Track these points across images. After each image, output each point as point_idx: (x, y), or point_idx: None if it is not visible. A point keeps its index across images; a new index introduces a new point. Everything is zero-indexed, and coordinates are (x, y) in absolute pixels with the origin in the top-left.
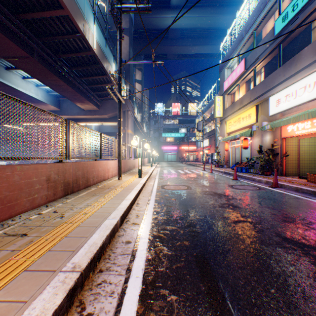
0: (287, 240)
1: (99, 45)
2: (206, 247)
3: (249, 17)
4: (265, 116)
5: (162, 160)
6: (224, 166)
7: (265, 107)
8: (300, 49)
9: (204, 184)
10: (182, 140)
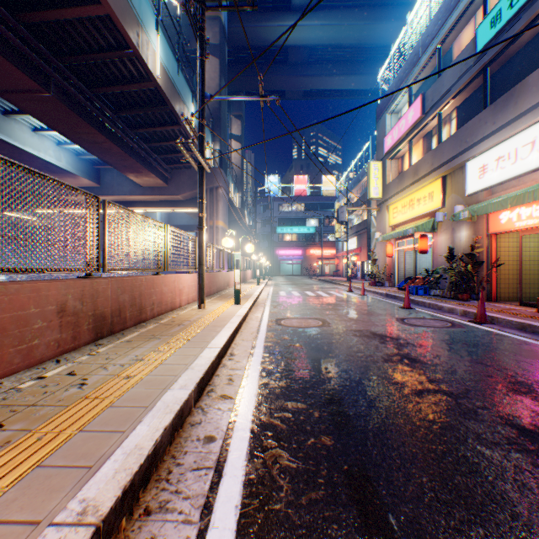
0: (528, 433)
1: (166, 71)
2: (367, 450)
3: (429, 22)
4: (459, 196)
5: (277, 273)
6: (386, 283)
7: (459, 180)
8: (523, 76)
9: (352, 316)
10: (312, 239)
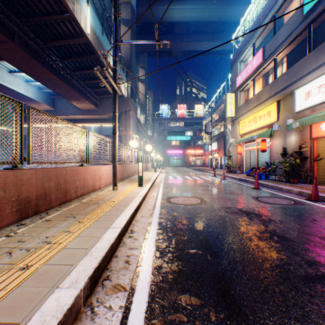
0: None
1: (94, 32)
2: None
3: None
4: (289, 113)
5: (167, 164)
6: (237, 171)
7: (289, 102)
8: None
9: (220, 195)
10: (188, 143)
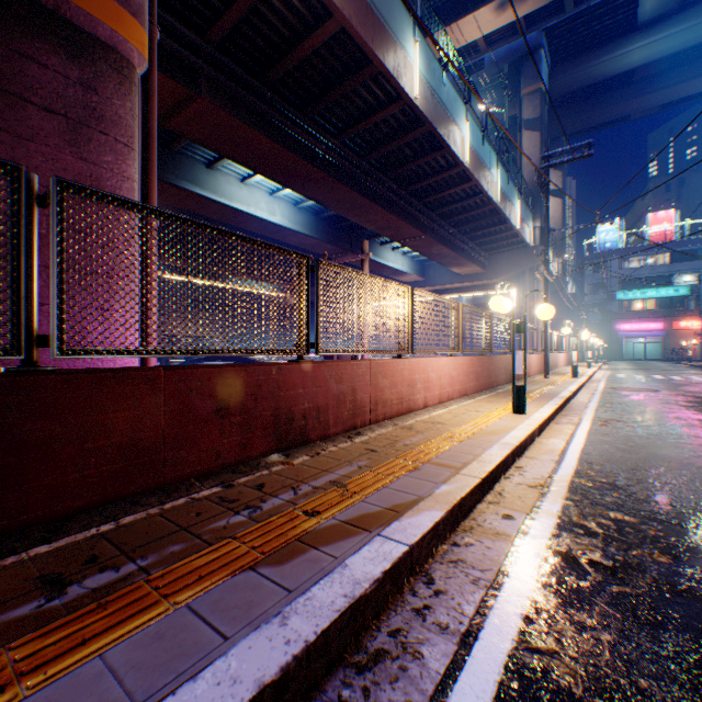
0: None
1: (500, 191)
2: (641, 407)
3: None
4: None
5: (616, 356)
6: None
7: None
8: None
9: (688, 390)
10: (682, 304)
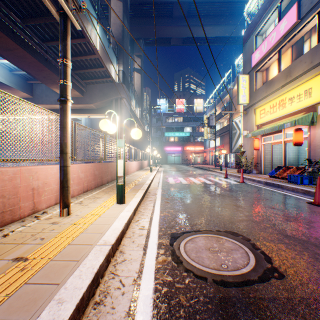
0: None
1: None
2: None
3: None
4: None
5: (165, 162)
6: (253, 171)
7: None
8: None
9: (278, 227)
10: (187, 140)
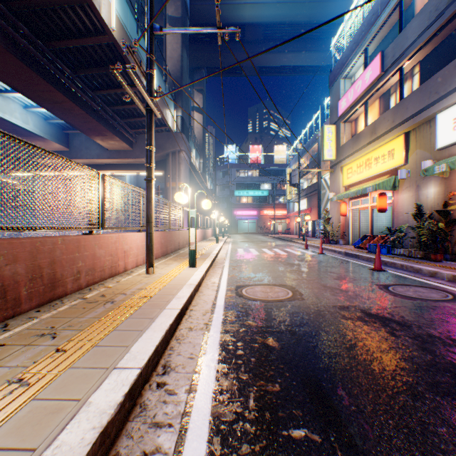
0: None
1: (123, 27)
2: None
3: None
4: (425, 151)
5: (235, 231)
6: (340, 241)
7: (425, 134)
8: None
9: (323, 282)
10: (265, 201)
